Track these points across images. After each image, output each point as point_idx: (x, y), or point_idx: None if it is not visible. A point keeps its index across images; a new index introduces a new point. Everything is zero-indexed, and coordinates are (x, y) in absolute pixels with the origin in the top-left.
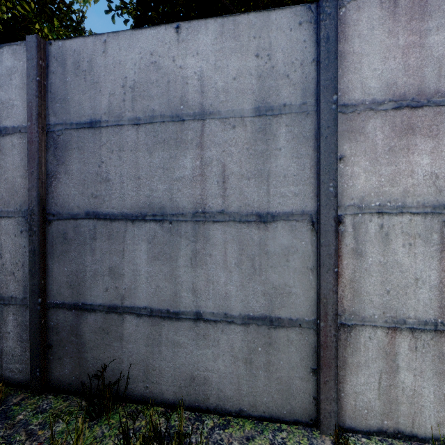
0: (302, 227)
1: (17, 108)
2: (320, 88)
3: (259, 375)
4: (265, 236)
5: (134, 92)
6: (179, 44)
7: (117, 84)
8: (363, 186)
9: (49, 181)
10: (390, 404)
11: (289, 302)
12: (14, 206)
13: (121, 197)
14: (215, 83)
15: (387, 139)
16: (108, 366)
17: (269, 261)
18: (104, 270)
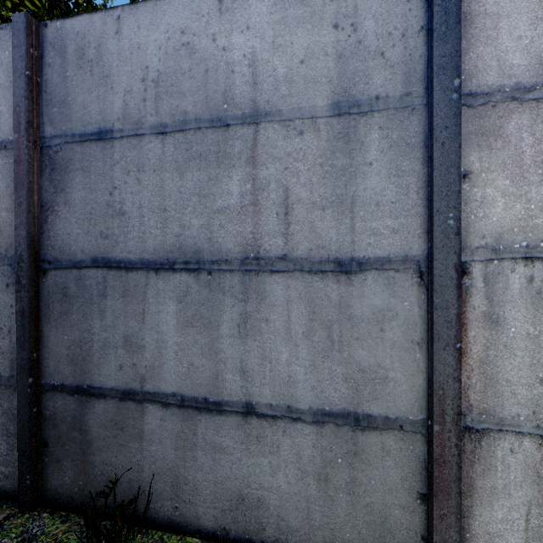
0: (404, 280)
1: (2, 116)
2: (433, 69)
3: (339, 498)
4: (347, 294)
5: (158, 87)
6: (222, 15)
7: (134, 77)
8: (500, 218)
9: (44, 215)
10: None
11: (384, 393)
12: None
13: (140, 237)
14: (274, 70)
15: (540, 144)
16: (123, 475)
17: (354, 330)
18: (117, 340)
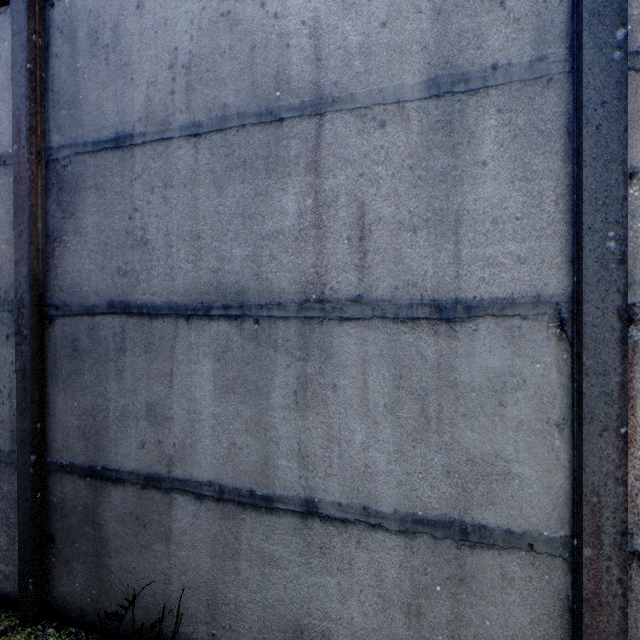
0: (535, 332)
1: (1, 124)
2: (582, 18)
3: None
4: (450, 351)
5: (190, 74)
6: None
7: (160, 63)
8: None
9: (50, 247)
10: None
11: (505, 495)
12: None
13: (167, 274)
14: (344, 39)
15: None
16: (146, 586)
17: (459, 403)
18: (139, 409)
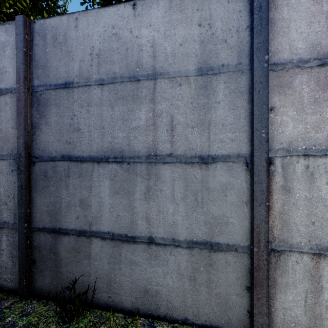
0: (237, 167)
1: (9, 74)
2: (253, 50)
3: (201, 290)
4: (206, 175)
5: (99, 58)
6: (135, 18)
7: (86, 52)
8: (291, 133)
9: (33, 130)
10: (315, 319)
11: (227, 230)
12: (6, 151)
13: (89, 143)
14: (165, 49)
15: (312, 92)
16: (79, 278)
17: (210, 195)
18: (76, 202)
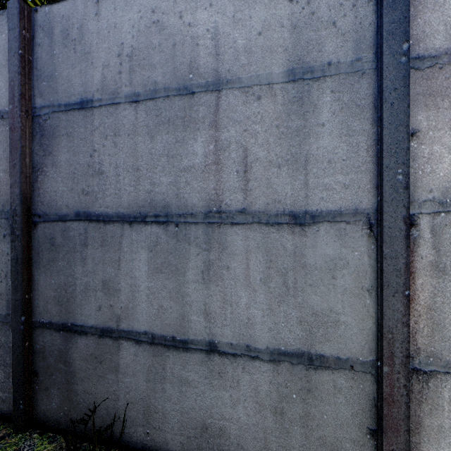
0: (354, 232)
1: None
2: (382, 35)
3: (294, 431)
4: (301, 244)
5: (132, 61)
6: None
7: (111, 53)
8: (447, 173)
9: (35, 175)
10: None
11: (336, 335)
12: None
13: (116, 194)
14: (234, 42)
15: None
16: (102, 402)
17: (307, 277)
18: (97, 284)
